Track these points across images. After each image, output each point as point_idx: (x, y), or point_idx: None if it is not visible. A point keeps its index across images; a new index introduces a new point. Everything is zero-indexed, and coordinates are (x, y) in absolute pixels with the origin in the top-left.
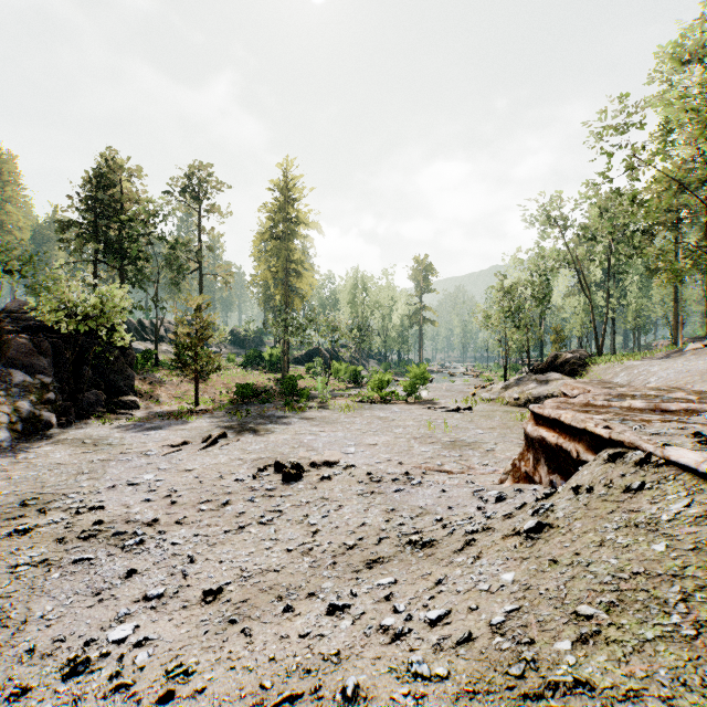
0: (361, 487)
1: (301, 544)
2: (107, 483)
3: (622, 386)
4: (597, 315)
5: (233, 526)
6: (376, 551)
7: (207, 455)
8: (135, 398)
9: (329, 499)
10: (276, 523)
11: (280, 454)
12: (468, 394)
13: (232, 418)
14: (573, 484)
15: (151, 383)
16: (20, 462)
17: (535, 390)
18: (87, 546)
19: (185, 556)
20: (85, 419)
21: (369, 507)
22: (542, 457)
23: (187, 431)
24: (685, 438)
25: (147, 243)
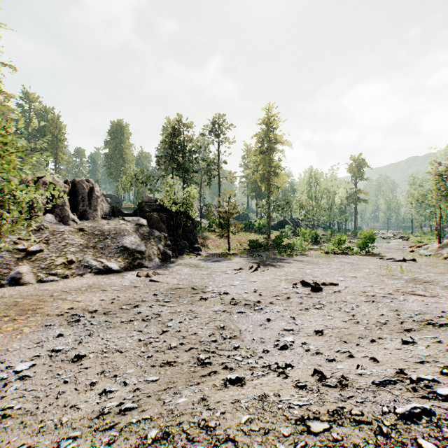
0: (363, 298)
1: (349, 319)
2: (220, 283)
3: None
4: None
5: (301, 308)
6: (404, 326)
7: (257, 275)
8: (199, 245)
9: (347, 302)
10: (324, 309)
11: (298, 278)
12: (406, 251)
13: (253, 258)
14: None
15: (203, 238)
16: (172, 272)
17: None
18: (237, 307)
19: (288, 317)
20: (181, 255)
21: (377, 308)
22: None
23: (235, 263)
24: None
25: (195, 163)
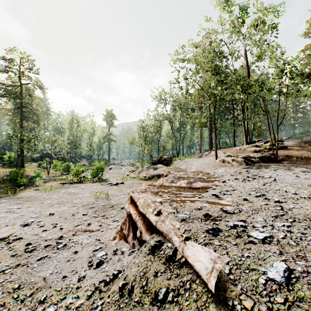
0: (10, 262)
1: None
2: None
3: (183, 170)
4: (177, 140)
5: None
6: None
7: None
8: None
9: None
10: None
11: None
12: (125, 175)
13: None
14: (121, 283)
15: None
16: None
17: (152, 172)
18: None
19: None
20: None
21: None
22: (131, 226)
23: None
24: (201, 222)
25: None
